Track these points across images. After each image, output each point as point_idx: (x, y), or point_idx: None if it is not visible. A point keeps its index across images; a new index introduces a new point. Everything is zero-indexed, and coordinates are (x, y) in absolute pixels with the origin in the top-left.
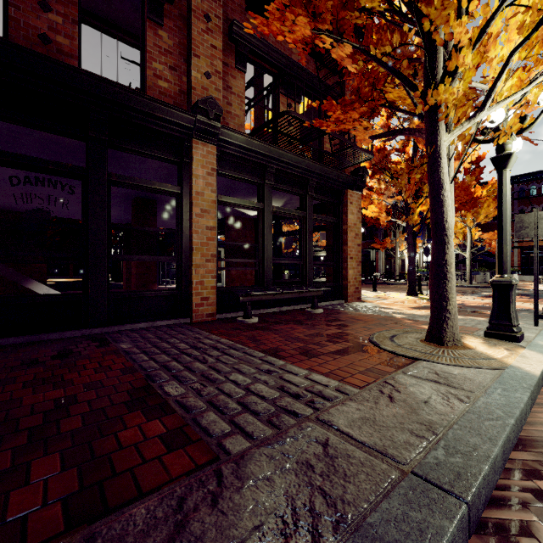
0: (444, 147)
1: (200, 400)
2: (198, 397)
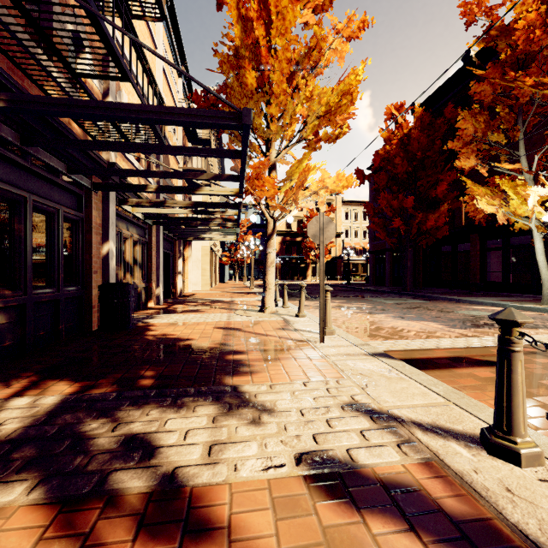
0: (534, 235)
1: (480, 297)
2: (481, 297)
